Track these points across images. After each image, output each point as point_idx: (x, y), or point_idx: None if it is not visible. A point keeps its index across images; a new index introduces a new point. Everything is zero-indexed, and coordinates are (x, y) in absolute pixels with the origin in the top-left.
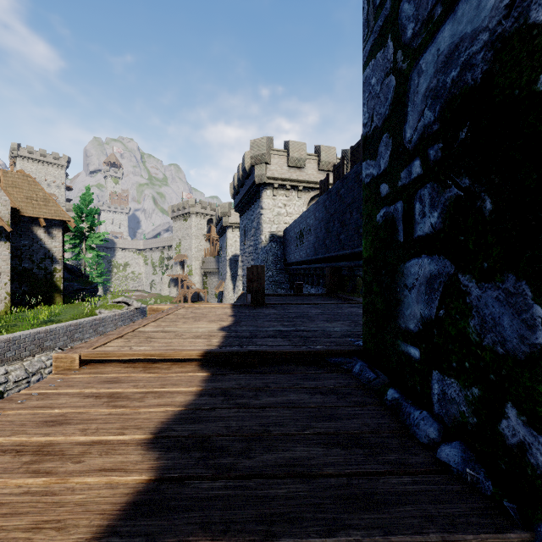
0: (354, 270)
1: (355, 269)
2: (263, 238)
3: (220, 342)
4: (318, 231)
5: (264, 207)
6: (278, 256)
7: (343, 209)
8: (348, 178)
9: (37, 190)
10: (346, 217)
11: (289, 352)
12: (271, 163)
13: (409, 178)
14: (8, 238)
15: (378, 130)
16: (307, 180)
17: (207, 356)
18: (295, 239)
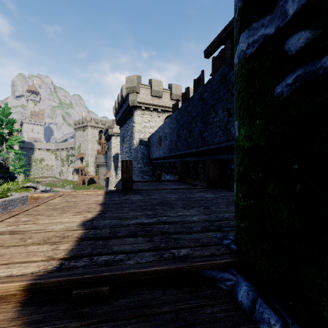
0: (197, 163)
1: (198, 163)
2: (135, 142)
3: (69, 250)
4: (172, 137)
5: (135, 122)
6: (144, 154)
7: (190, 120)
8: (194, 98)
9: None
10: (192, 126)
11: (152, 271)
12: (140, 93)
13: None
14: None
15: None
16: (164, 105)
17: (34, 288)
18: (156, 143)
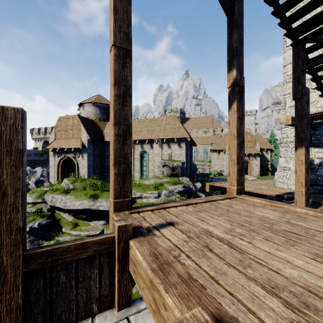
0: None
1: None
2: None
3: None
4: None
5: None
6: None
7: None
8: None
9: (263, 139)
10: None
11: None
12: None
13: None
14: (259, 156)
15: None
16: None
17: None
18: None
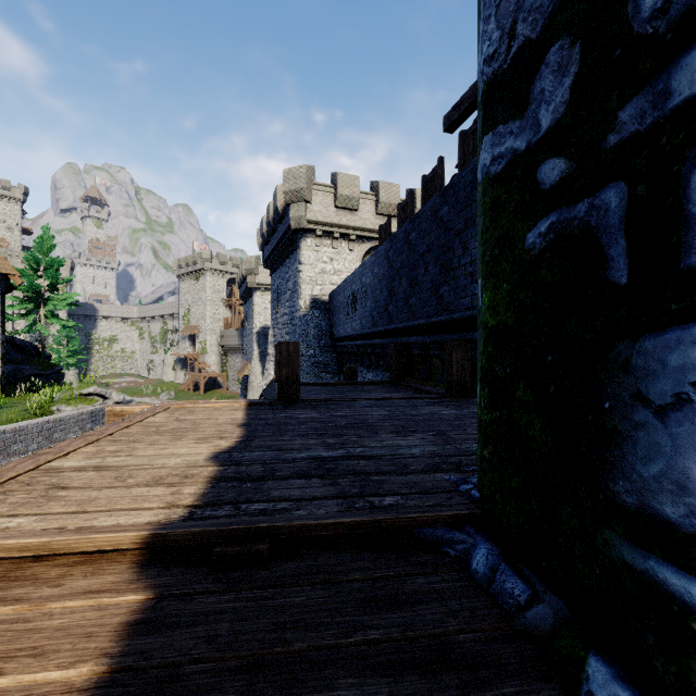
0: (429, 348)
1: (431, 347)
2: (302, 304)
3: (200, 495)
4: (378, 294)
5: (303, 262)
6: (322, 328)
7: (414, 261)
8: (421, 216)
9: None
10: (419, 272)
11: (336, 524)
12: (313, 202)
13: (658, 110)
14: None
15: (533, 47)
16: (362, 227)
17: (157, 542)
18: (345, 305)
